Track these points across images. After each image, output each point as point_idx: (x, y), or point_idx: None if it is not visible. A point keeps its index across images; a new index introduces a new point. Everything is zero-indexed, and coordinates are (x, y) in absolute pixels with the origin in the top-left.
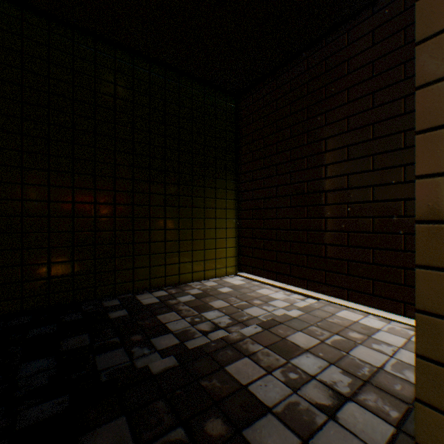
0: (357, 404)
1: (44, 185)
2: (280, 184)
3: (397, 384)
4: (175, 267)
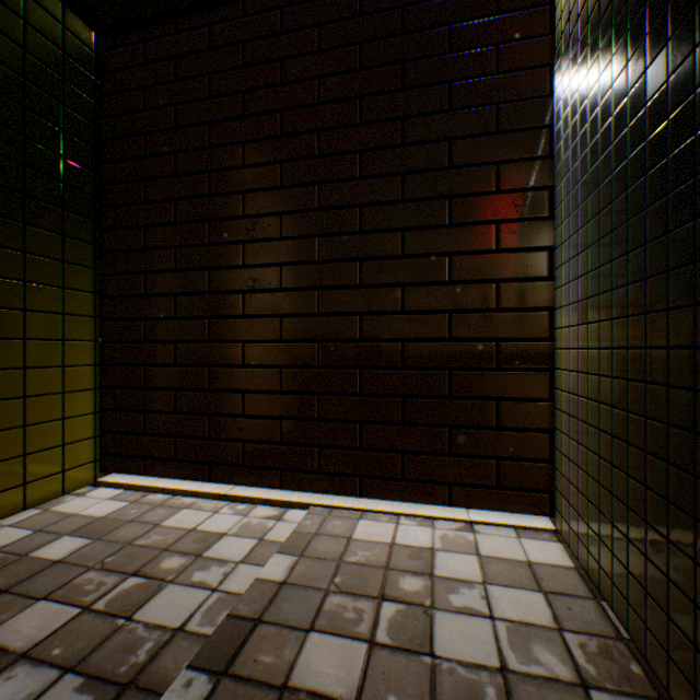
0: None
1: None
2: (221, 266)
3: None
4: None
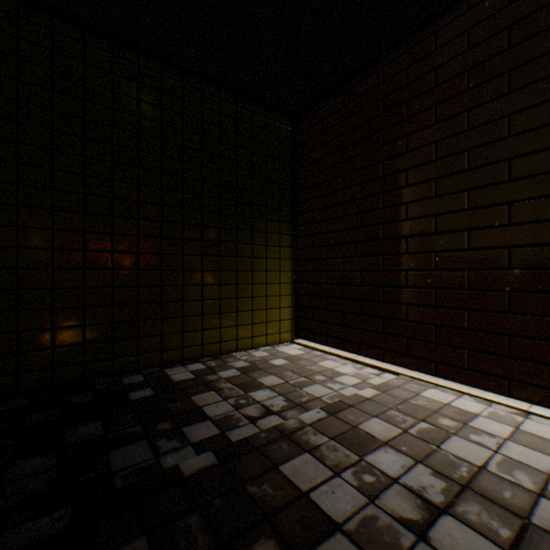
0: (455, 519)
1: (47, 228)
2: (349, 228)
3: (505, 490)
4: (215, 333)
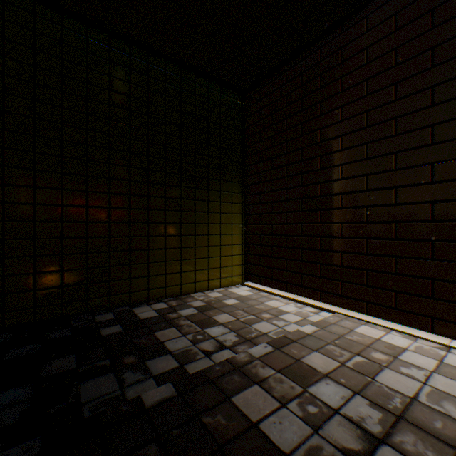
0: (393, 449)
1: (29, 186)
2: (291, 187)
3: (437, 421)
4: (176, 277)
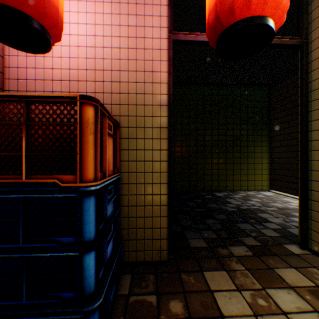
0: None
1: (180, 146)
2: None
3: None
4: (230, 182)
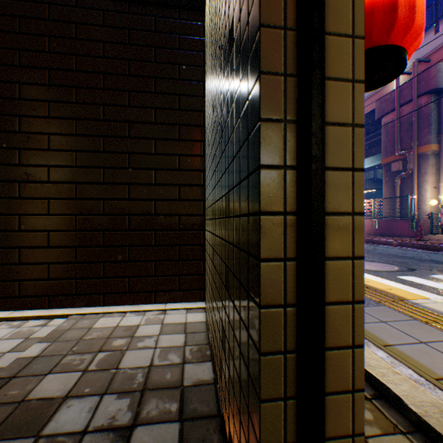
0: (144, 425)
1: None
2: (2, 163)
3: (168, 373)
4: None
